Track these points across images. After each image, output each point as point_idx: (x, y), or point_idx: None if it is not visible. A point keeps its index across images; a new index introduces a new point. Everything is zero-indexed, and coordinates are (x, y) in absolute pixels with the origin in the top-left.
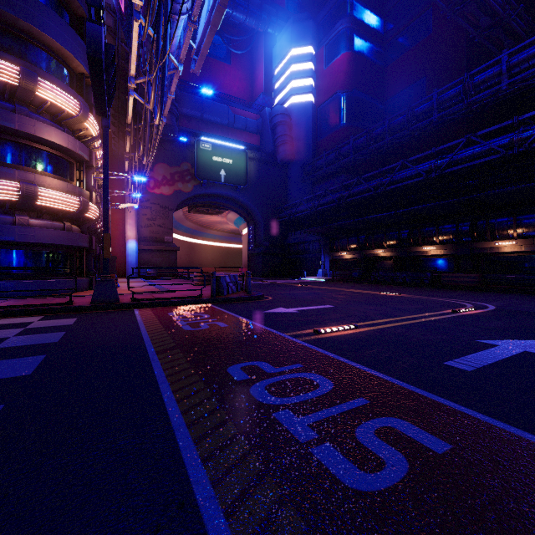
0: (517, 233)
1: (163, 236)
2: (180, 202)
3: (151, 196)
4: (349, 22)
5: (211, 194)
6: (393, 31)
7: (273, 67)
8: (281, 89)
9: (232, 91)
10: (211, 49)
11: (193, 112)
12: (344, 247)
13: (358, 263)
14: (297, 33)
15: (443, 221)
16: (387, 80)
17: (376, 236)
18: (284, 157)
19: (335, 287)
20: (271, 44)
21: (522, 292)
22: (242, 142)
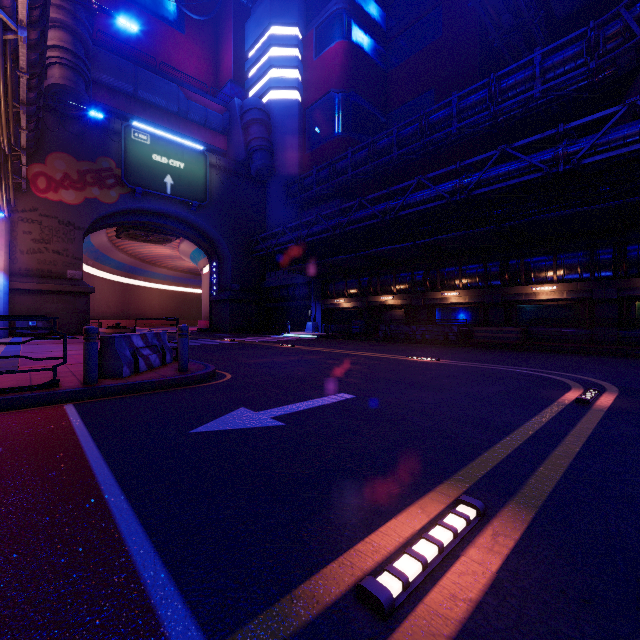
0: (557, 276)
1: (64, 270)
2: (97, 219)
3: (41, 204)
4: (346, 2)
5: (150, 211)
6: (397, 28)
7: (246, 48)
8: (256, 79)
9: (187, 72)
10: (155, 5)
11: (120, 83)
12: (341, 292)
13: (359, 314)
14: (278, 6)
15: (468, 259)
16: (390, 88)
17: (383, 279)
18: (261, 168)
19: (335, 347)
20: (243, 17)
21: (580, 352)
22: (199, 142)
